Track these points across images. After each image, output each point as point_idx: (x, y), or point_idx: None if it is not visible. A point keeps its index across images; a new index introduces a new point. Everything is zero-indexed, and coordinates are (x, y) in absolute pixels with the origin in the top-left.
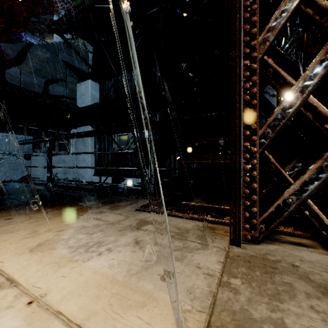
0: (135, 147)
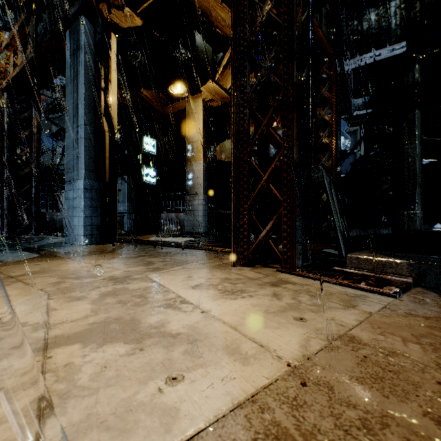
0: None
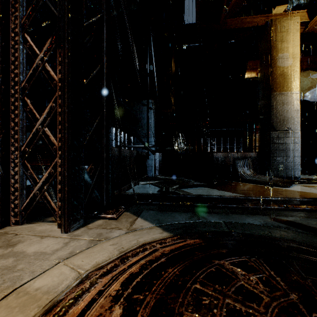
0: (42, 143)
